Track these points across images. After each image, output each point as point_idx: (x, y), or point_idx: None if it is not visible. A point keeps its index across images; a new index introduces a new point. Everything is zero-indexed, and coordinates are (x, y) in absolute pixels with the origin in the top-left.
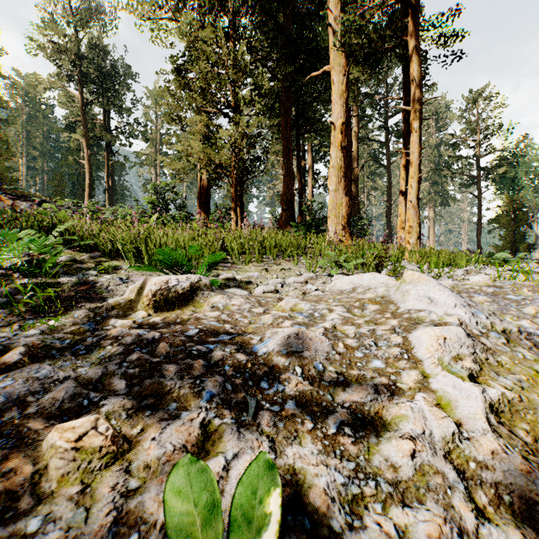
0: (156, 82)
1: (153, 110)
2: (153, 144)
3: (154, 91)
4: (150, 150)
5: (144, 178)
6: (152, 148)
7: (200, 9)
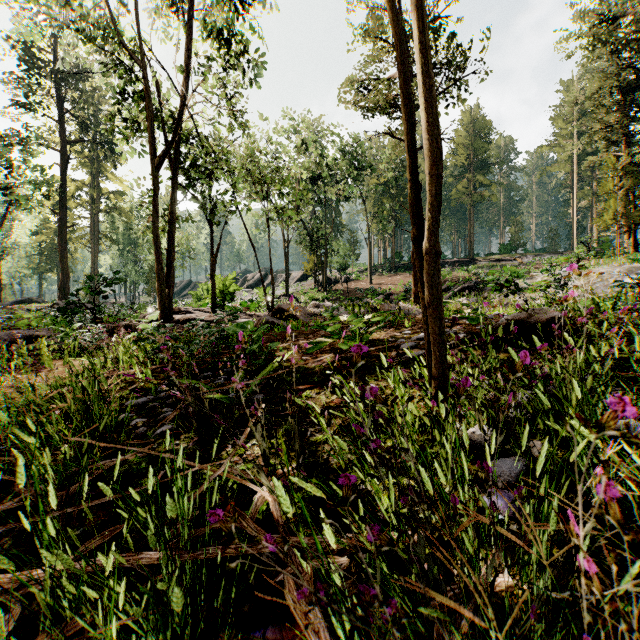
0: None
1: None
2: None
3: None
4: None
5: None
6: None
7: (604, 139)
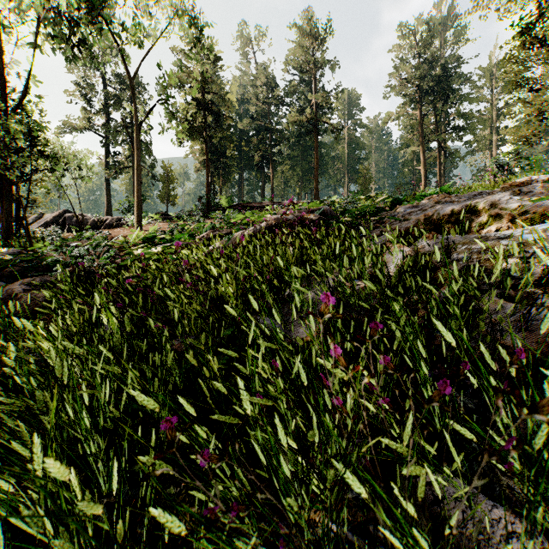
0: (490, 54)
1: (487, 88)
2: (487, 125)
3: (488, 65)
4: (483, 133)
5: (475, 167)
6: (485, 130)
7: None
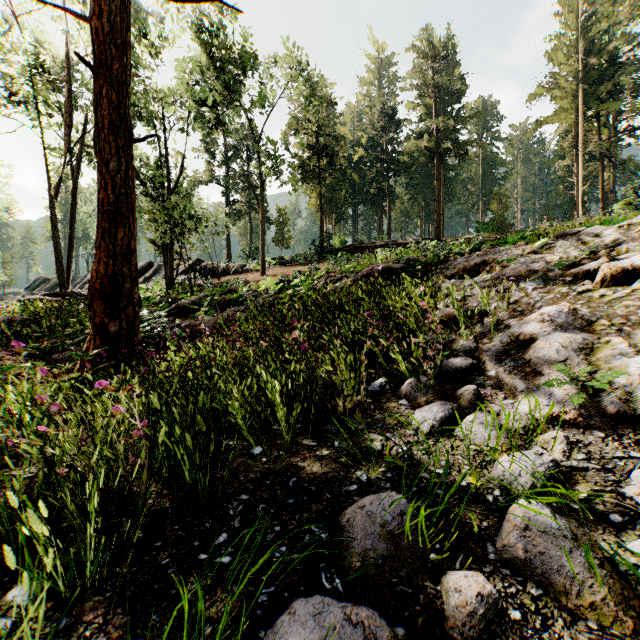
0: None
1: None
2: None
3: None
4: None
5: None
6: None
7: None
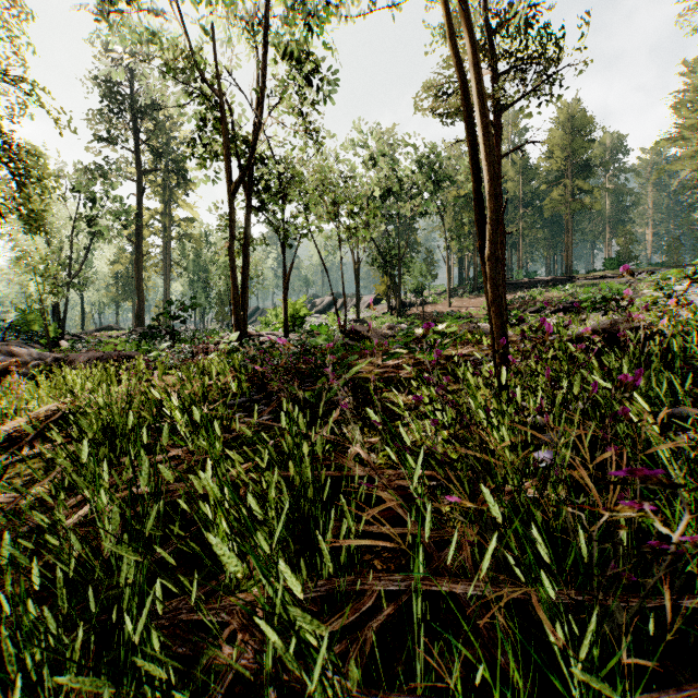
0: None
1: None
2: None
3: None
4: None
5: None
6: None
7: None
